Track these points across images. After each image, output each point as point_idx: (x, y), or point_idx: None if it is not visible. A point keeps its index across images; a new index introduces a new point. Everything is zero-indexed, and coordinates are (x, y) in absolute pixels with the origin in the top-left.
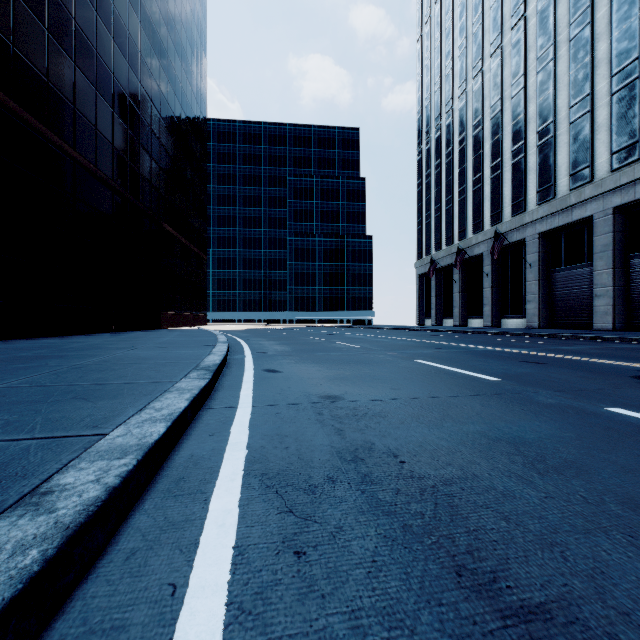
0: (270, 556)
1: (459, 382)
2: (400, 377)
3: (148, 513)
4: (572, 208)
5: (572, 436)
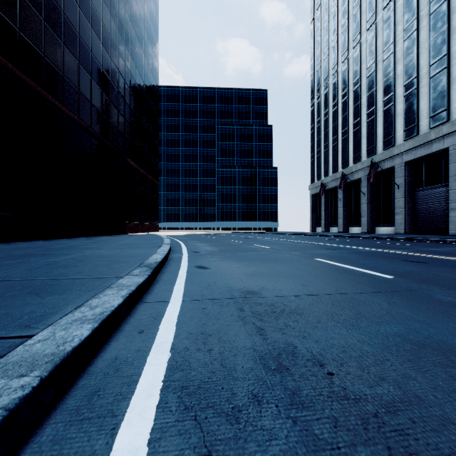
0: None
1: (359, 279)
2: (307, 274)
3: (41, 450)
4: (432, 142)
5: None
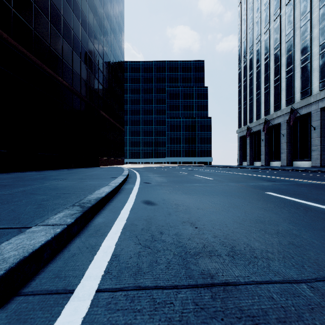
0: None
1: None
2: (276, 217)
3: None
4: None
5: None
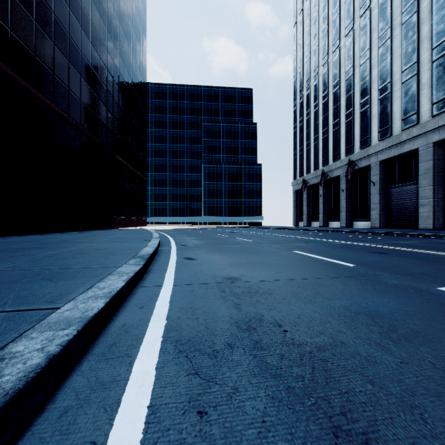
0: (177, 415)
1: (325, 267)
2: (282, 263)
3: (83, 374)
4: (404, 143)
5: (415, 310)
